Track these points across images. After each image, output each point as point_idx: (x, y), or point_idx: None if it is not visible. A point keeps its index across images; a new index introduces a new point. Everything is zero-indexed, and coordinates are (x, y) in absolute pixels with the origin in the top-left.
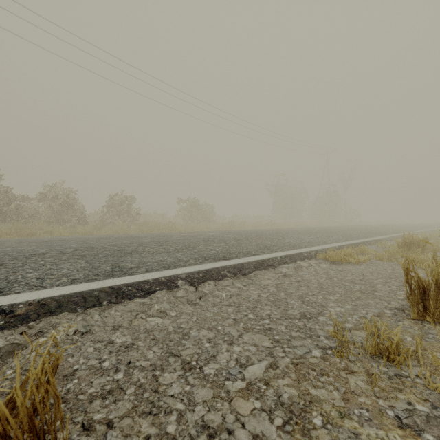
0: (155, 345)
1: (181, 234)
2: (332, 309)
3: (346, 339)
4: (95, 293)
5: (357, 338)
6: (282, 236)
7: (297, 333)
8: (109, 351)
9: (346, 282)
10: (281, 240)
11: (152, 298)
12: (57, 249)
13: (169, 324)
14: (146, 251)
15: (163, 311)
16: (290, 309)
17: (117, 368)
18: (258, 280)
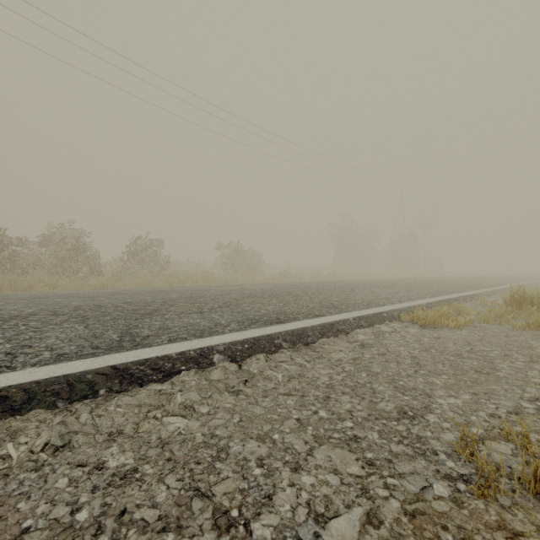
0: (170, 472)
1: (220, 288)
2: (442, 400)
3: (484, 461)
4: (89, 377)
5: (498, 457)
6: (350, 291)
7: (400, 447)
8: (93, 486)
9: (450, 356)
10: (350, 295)
11: (175, 383)
12: (51, 308)
13: (197, 429)
14: (171, 312)
15: (190, 405)
16: (380, 401)
17: (99, 527)
18: (327, 352)
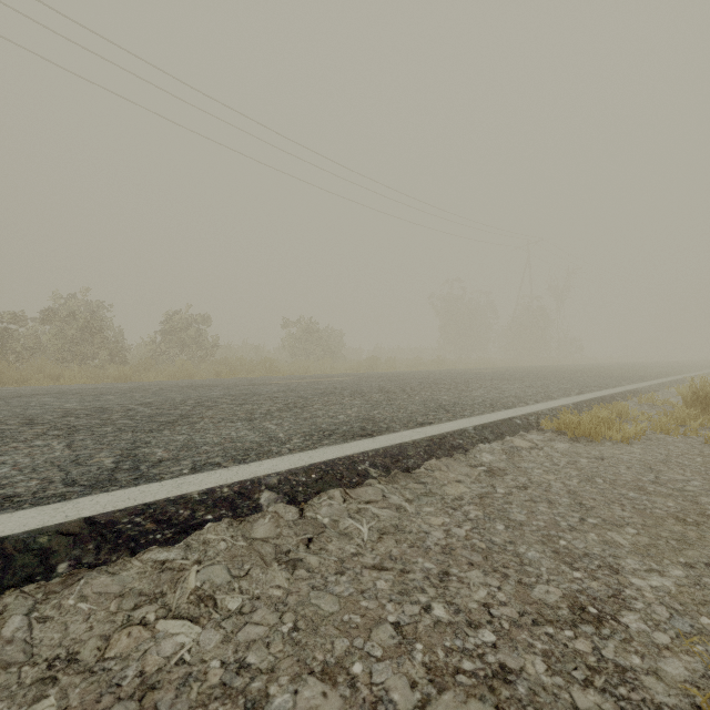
0: None
1: (283, 381)
2: (640, 580)
3: None
4: (42, 541)
5: None
6: (465, 385)
7: (590, 697)
8: None
9: (627, 491)
10: (465, 392)
11: (192, 547)
12: (28, 413)
13: (214, 649)
14: (206, 418)
15: (209, 594)
16: (535, 583)
17: None
18: (438, 484)
